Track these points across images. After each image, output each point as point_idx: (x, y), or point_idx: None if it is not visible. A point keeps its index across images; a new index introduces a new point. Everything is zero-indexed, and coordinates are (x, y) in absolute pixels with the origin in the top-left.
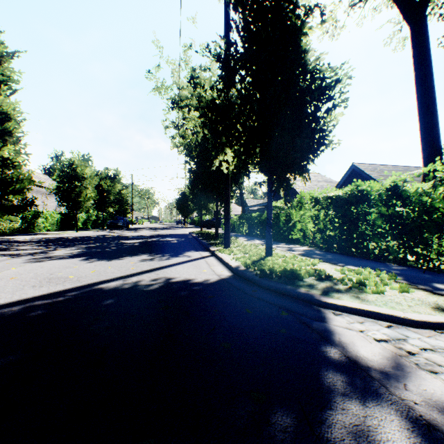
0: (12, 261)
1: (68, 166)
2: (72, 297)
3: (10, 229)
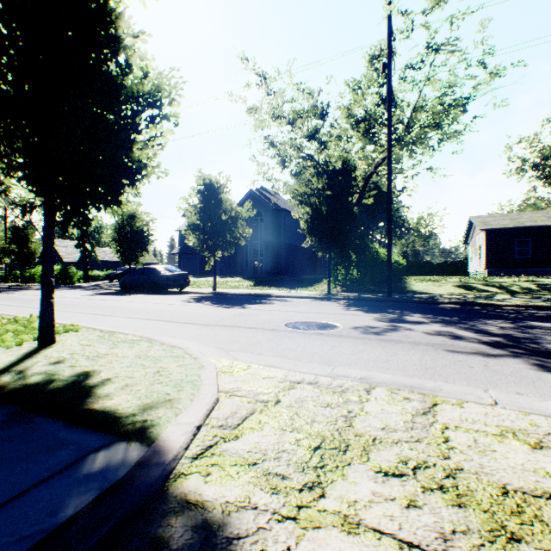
0: None
1: None
2: None
3: None
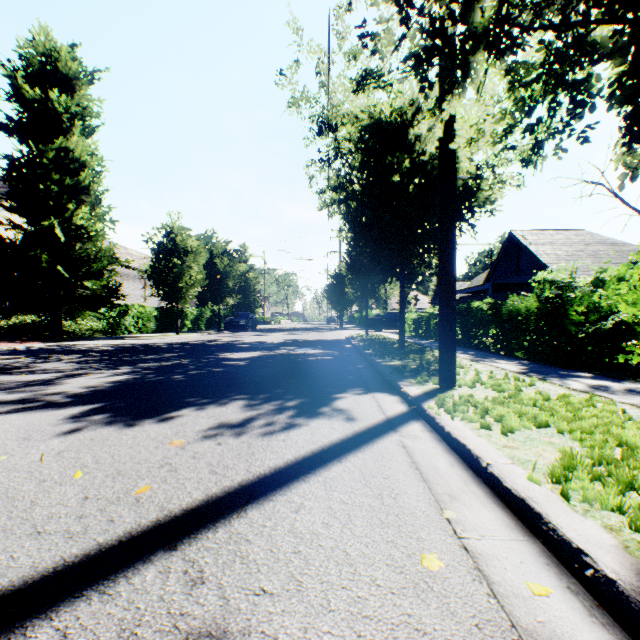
0: None
1: (165, 235)
2: None
3: (91, 331)
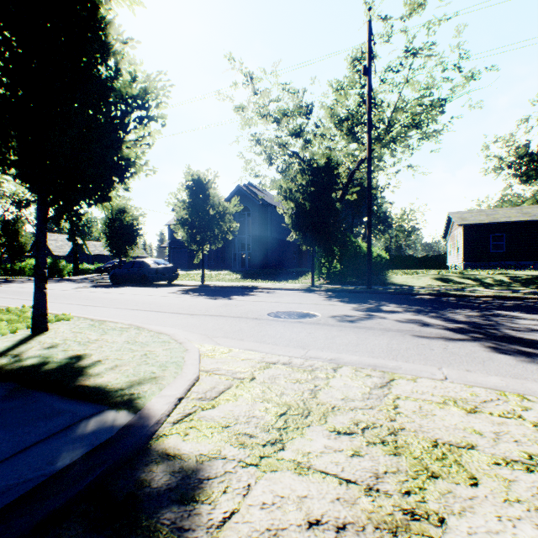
0: None
1: None
2: None
3: None
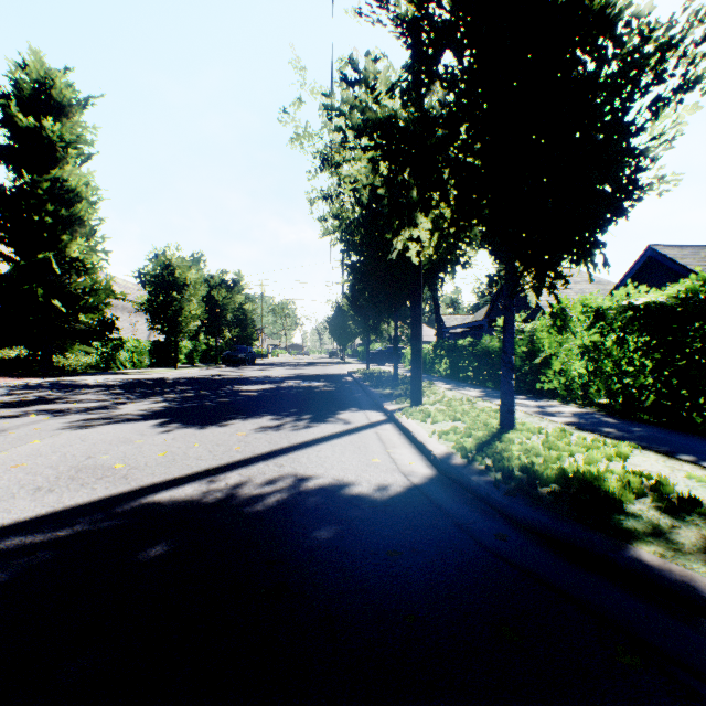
0: (45, 426)
1: (163, 267)
2: (87, 528)
3: (82, 366)
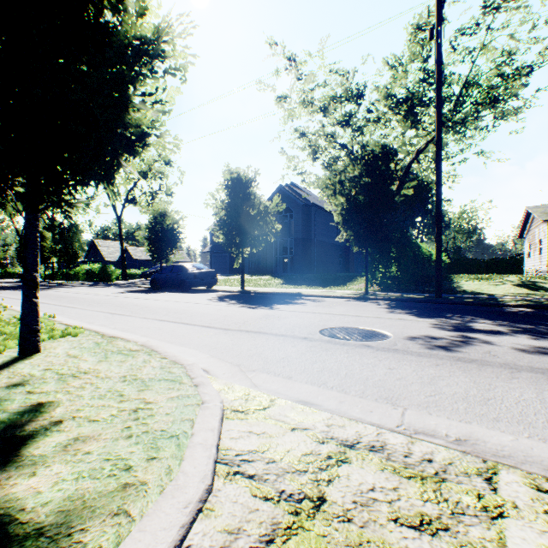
0: None
1: None
2: None
3: None
